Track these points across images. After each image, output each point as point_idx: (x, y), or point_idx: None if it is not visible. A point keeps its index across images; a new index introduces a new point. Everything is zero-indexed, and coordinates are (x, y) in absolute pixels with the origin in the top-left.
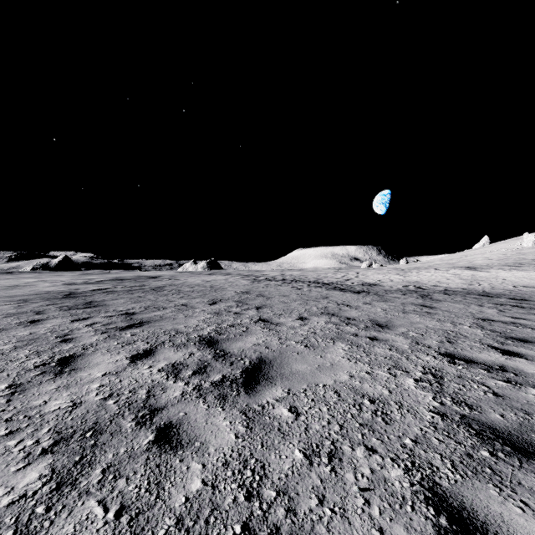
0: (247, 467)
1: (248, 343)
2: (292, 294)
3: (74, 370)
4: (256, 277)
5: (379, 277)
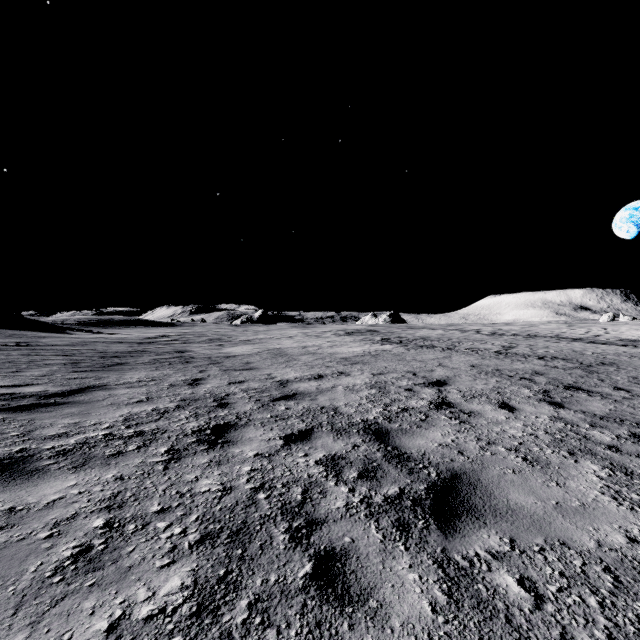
0: (632, 371)
1: (586, 360)
2: (559, 345)
3: (530, 361)
4: (478, 332)
5: (638, 333)
